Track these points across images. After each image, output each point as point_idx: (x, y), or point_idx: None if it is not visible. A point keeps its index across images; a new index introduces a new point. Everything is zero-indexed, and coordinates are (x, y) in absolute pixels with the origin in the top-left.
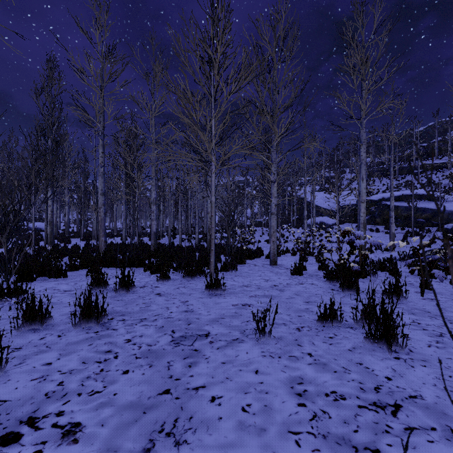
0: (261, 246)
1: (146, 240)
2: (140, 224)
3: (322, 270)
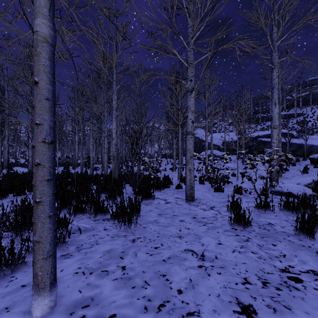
0: (167, 173)
1: (61, 169)
2: (71, 156)
3: (265, 212)
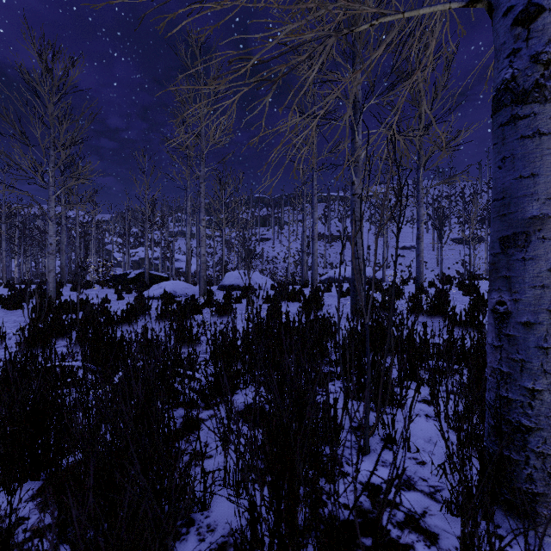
0: None
1: None
2: None
3: None
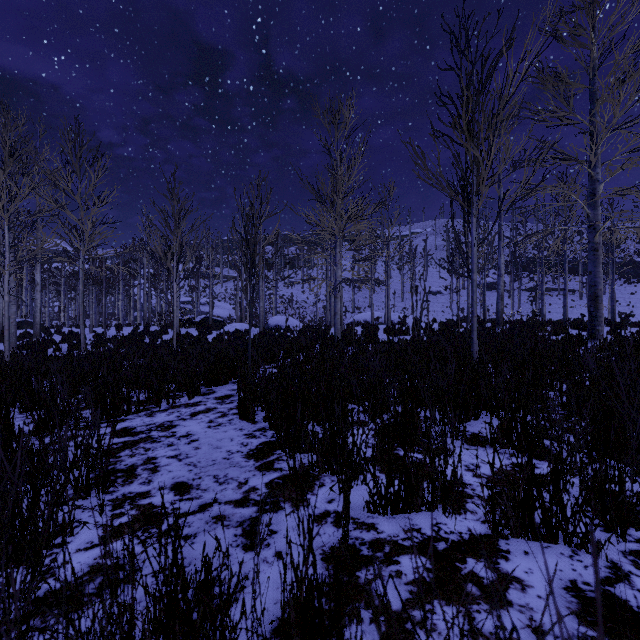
0: None
1: None
2: None
3: None
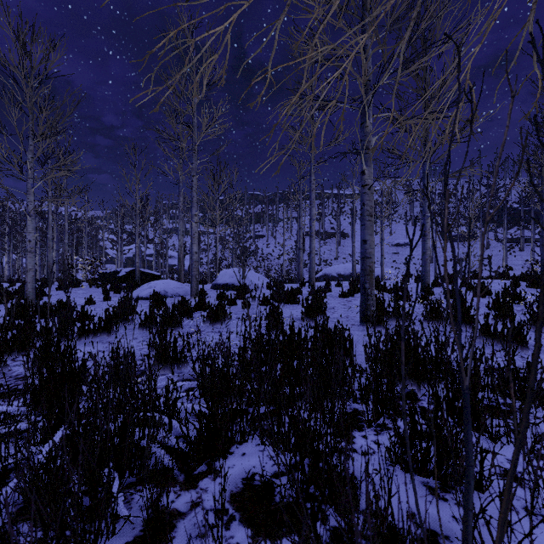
0: None
1: None
2: None
3: None
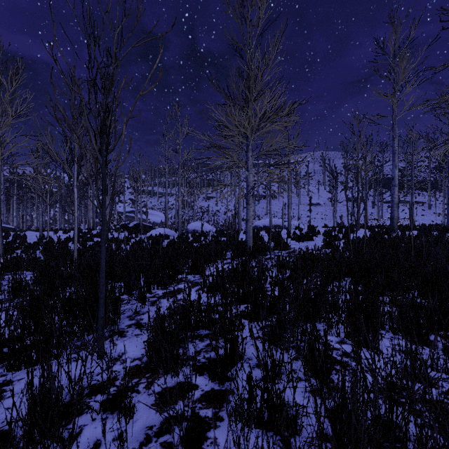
0: None
1: None
2: None
3: None
